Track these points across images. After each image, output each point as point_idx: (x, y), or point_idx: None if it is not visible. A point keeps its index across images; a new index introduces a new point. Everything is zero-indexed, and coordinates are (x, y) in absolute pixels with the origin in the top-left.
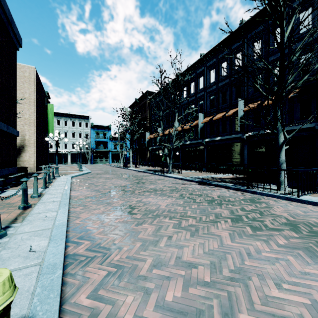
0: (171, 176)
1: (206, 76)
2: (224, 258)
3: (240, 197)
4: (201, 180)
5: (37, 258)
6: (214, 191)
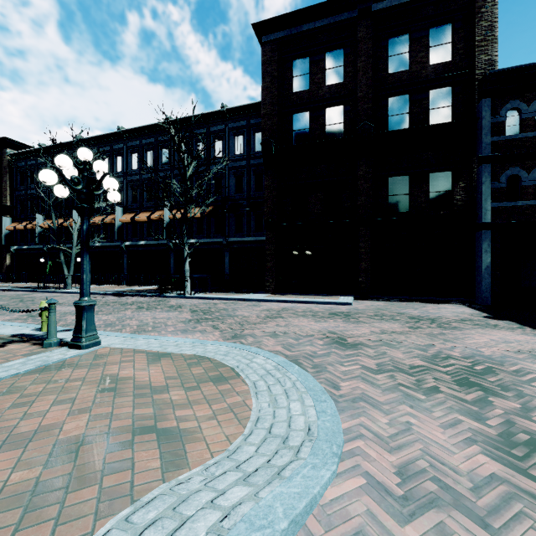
0: (74, 291)
1: (127, 159)
2: (125, 317)
3: (152, 300)
4: (118, 292)
5: (6, 326)
6: (131, 299)
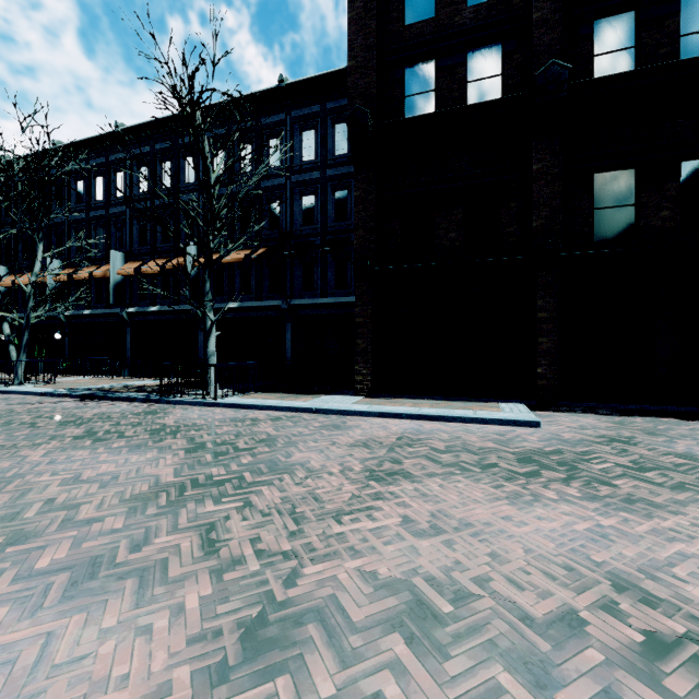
0: (17, 389)
1: (132, 176)
2: (7, 472)
3: (138, 410)
4: (91, 392)
5: None
6: (101, 407)
